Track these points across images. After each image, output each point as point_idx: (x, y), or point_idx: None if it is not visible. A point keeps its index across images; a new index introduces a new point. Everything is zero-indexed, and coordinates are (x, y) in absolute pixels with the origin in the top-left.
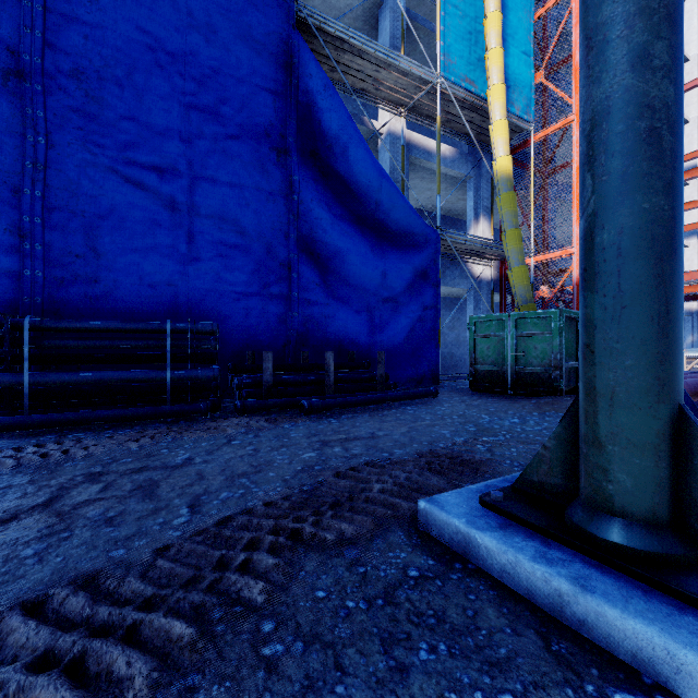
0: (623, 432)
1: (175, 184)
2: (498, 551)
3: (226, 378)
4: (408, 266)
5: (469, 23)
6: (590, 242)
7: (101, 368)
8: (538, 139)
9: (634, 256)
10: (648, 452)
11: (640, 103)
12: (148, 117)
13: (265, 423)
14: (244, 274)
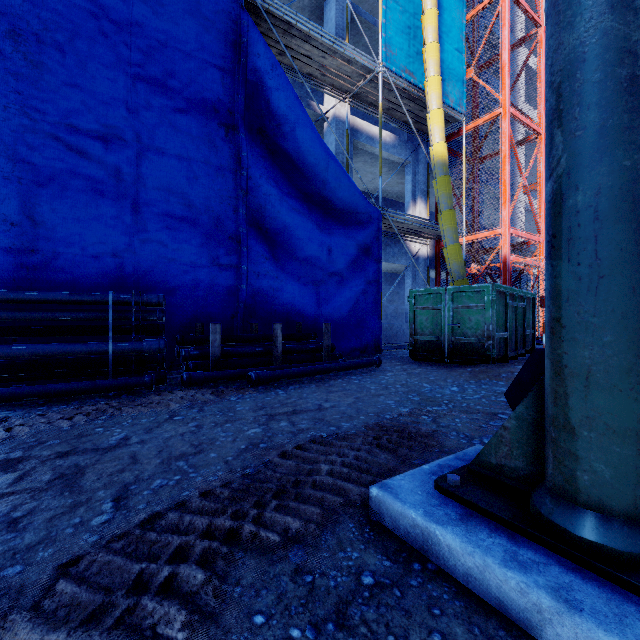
0: (600, 416)
1: (120, 155)
2: (463, 551)
3: (174, 350)
4: (352, 242)
5: (408, 18)
6: (561, 205)
7: (41, 340)
8: (469, 129)
9: (613, 220)
10: (629, 439)
11: (621, 47)
12: (92, 85)
13: (211, 396)
14: (193, 246)
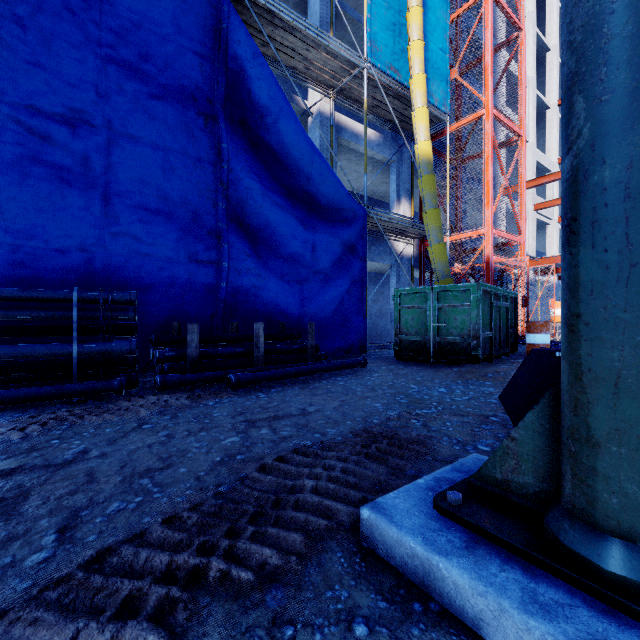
0: (633, 429)
1: (89, 141)
2: (473, 591)
3: (148, 351)
4: (337, 240)
5: (393, 15)
6: (583, 183)
7: None
8: (453, 129)
9: None
10: None
11: None
12: (57, 65)
13: (186, 401)
14: (169, 241)
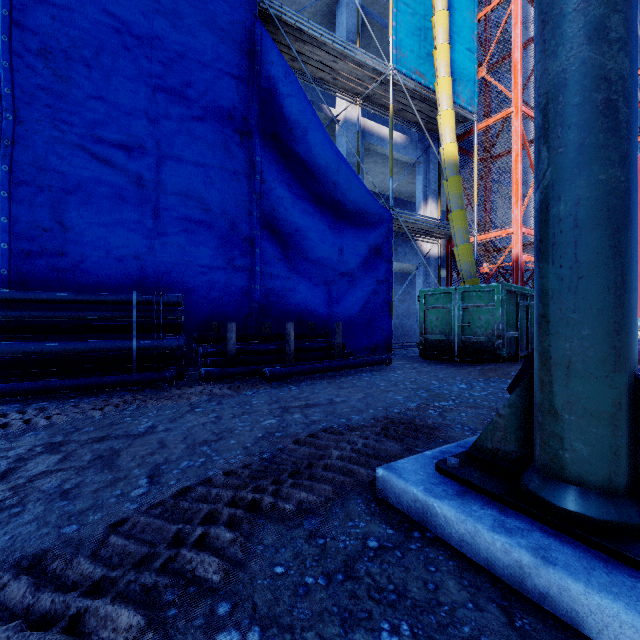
0: (579, 401)
1: (141, 162)
2: (457, 520)
3: (191, 348)
4: (363, 243)
5: (419, 20)
6: (546, 214)
7: (69, 338)
8: (480, 128)
9: (590, 227)
10: (604, 421)
11: (597, 75)
12: (116, 97)
13: (228, 391)
14: (209, 249)
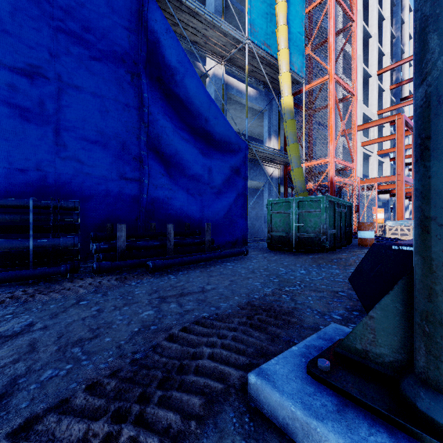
0: None
1: (43, 89)
2: None
3: (89, 244)
4: (227, 165)
5: (266, 7)
6: (437, 107)
7: None
8: (307, 89)
9: None
10: None
11: None
12: (19, 31)
13: (115, 282)
14: (105, 164)
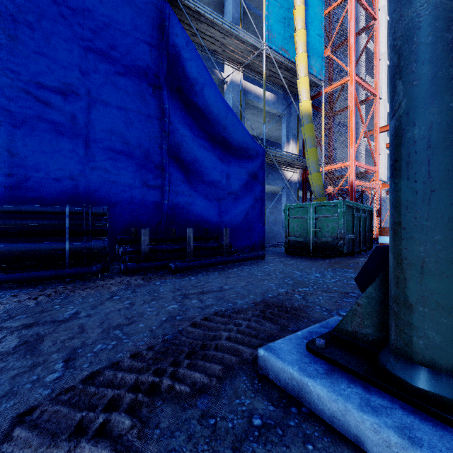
0: (432, 296)
1: (75, 105)
2: (329, 399)
3: (115, 248)
4: (244, 170)
5: (284, 12)
6: (401, 137)
7: (16, 240)
8: (326, 91)
9: (442, 147)
10: None
11: (448, 17)
12: (54, 54)
13: (142, 281)
14: (129, 172)
